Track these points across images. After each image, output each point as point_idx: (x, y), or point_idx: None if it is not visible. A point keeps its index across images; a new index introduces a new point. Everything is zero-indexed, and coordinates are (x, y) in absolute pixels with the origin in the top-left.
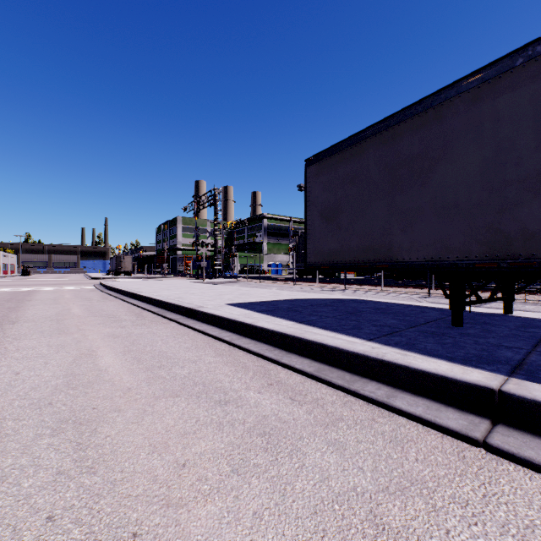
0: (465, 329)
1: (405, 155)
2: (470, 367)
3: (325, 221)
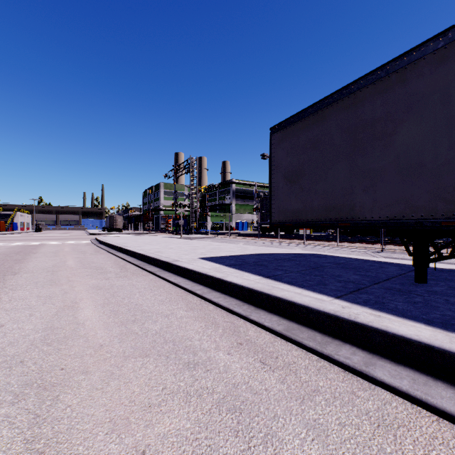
0: (430, 286)
1: (367, 119)
2: (453, 333)
3: (289, 183)
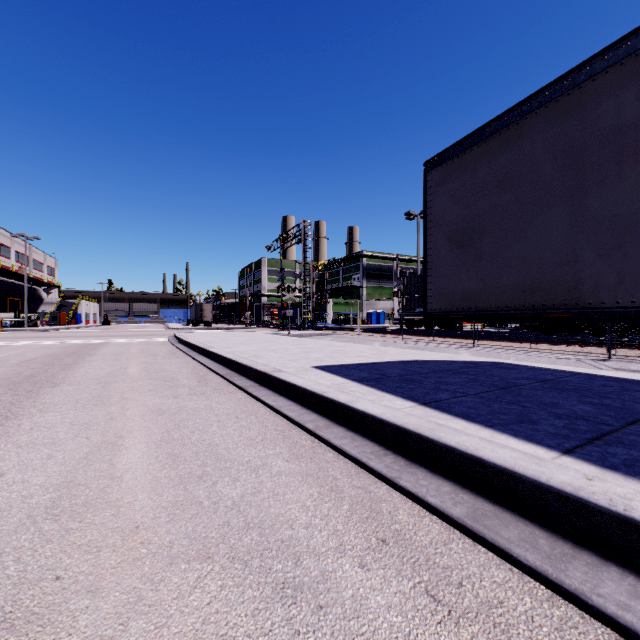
0: None
1: (606, 128)
2: None
3: (456, 248)
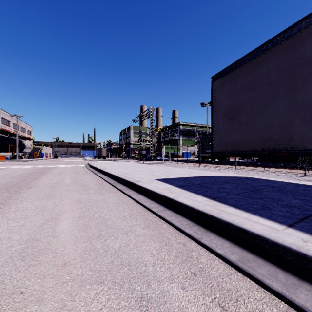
0: None
1: (307, 57)
2: None
3: (228, 119)
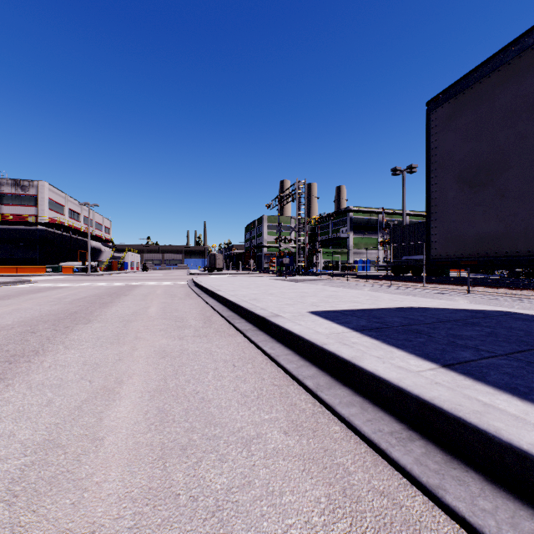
0: None
1: None
2: None
3: (469, 188)
